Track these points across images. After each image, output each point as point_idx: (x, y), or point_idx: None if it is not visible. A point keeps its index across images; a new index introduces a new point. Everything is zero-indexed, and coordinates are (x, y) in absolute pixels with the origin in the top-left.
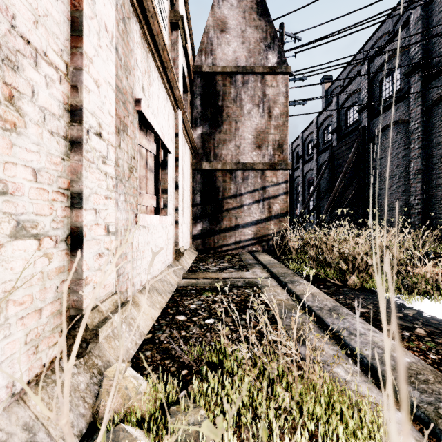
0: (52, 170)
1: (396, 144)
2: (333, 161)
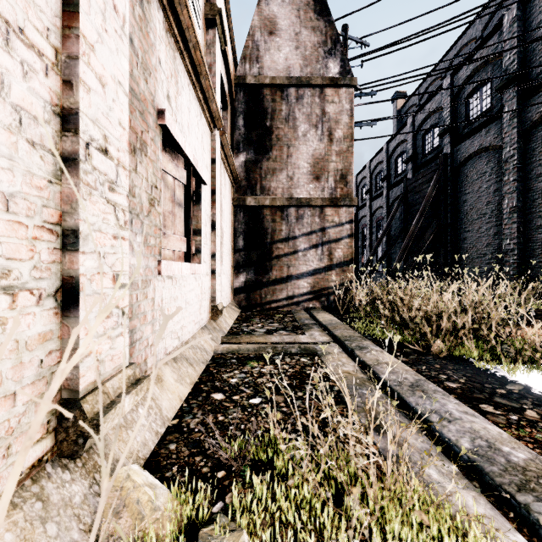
0: (34, 196)
1: (486, 176)
2: (408, 197)
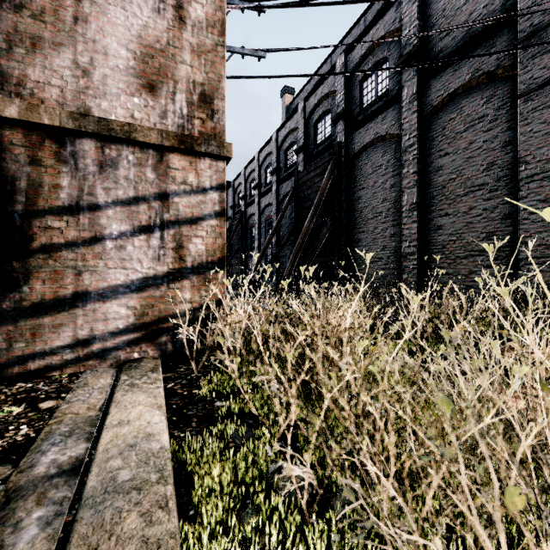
0: None
1: (382, 169)
2: (299, 192)
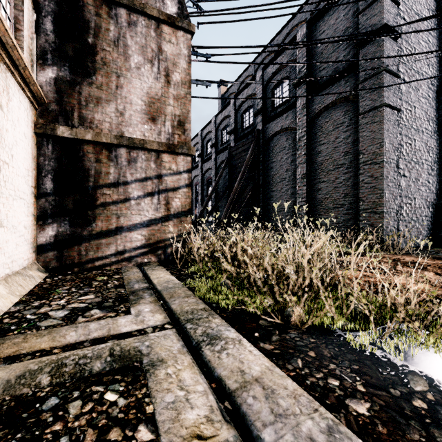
0: None
1: (286, 150)
2: (231, 161)
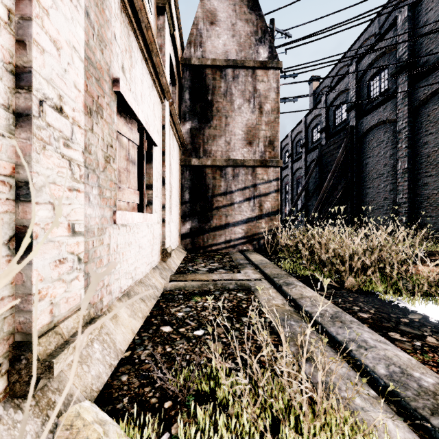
0: None
1: (384, 144)
2: (322, 160)
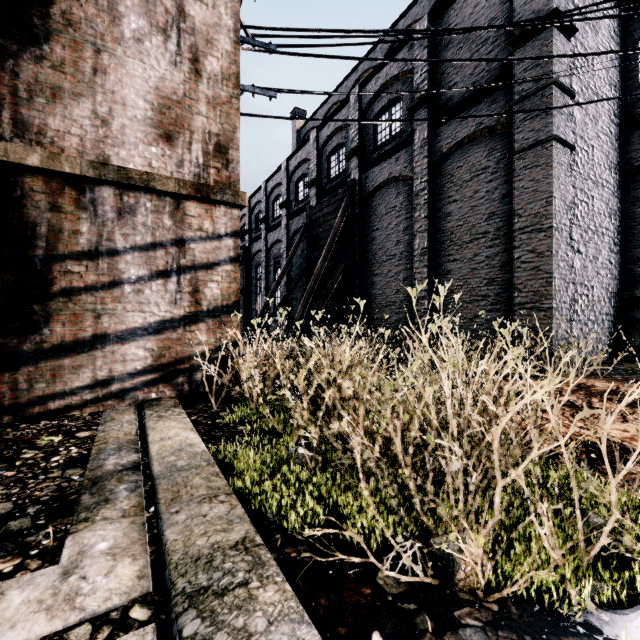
0: None
1: (396, 211)
2: (312, 229)
